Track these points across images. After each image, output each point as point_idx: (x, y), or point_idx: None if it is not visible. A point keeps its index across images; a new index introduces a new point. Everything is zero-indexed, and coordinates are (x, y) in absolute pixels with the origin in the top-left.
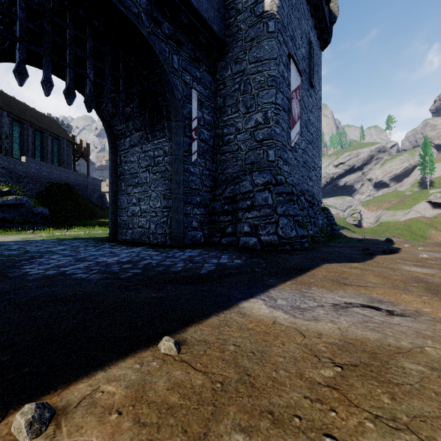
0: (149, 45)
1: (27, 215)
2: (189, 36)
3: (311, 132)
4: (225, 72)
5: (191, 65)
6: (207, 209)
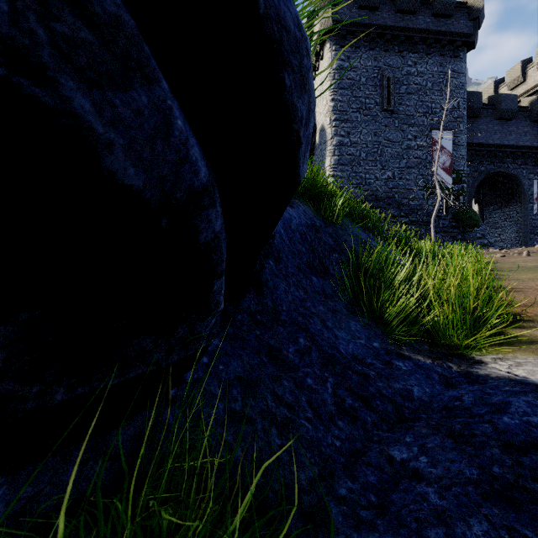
0: (512, 176)
1: None
2: (531, 157)
3: None
4: None
5: (533, 169)
6: None
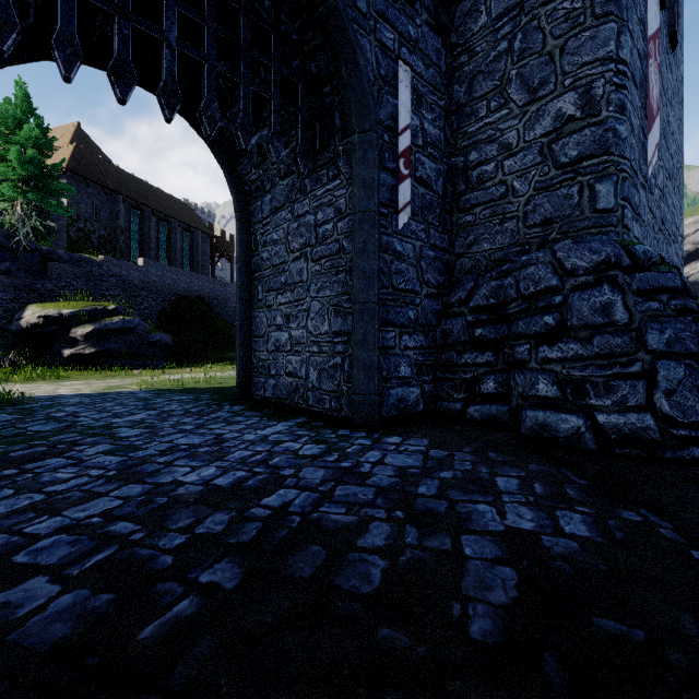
0: None
1: (140, 345)
2: None
3: (670, 153)
4: (472, 21)
5: (395, 7)
6: (430, 337)
